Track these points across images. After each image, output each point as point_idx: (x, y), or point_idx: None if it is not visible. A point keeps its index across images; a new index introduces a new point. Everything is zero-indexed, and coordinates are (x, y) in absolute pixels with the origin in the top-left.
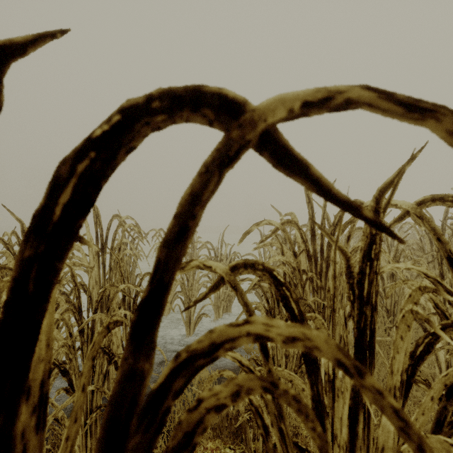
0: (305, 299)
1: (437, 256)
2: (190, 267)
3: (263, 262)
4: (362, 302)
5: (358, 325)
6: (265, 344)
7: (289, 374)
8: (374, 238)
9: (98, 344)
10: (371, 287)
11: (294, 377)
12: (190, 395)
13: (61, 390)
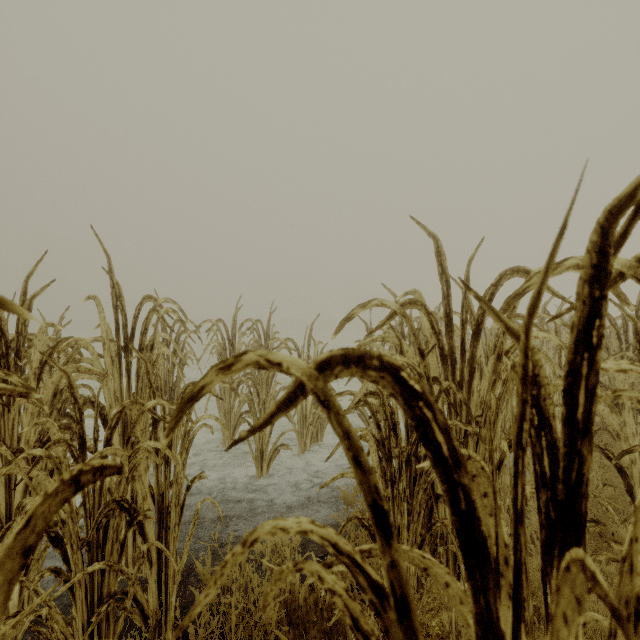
0: None
1: (639, 356)
2: (240, 364)
3: (380, 354)
4: (574, 430)
5: (566, 476)
6: (383, 512)
7: (422, 557)
8: (596, 304)
9: (42, 518)
10: (591, 400)
11: (432, 563)
12: (255, 577)
13: (46, 571)
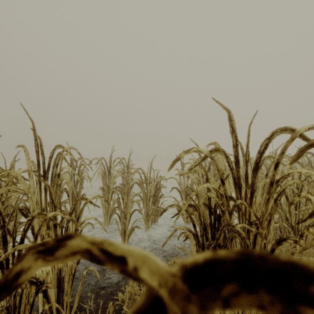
0: (233, 226)
1: None
2: (63, 249)
3: None
4: None
5: None
6: None
7: None
8: None
9: None
10: None
11: None
12: None
13: None
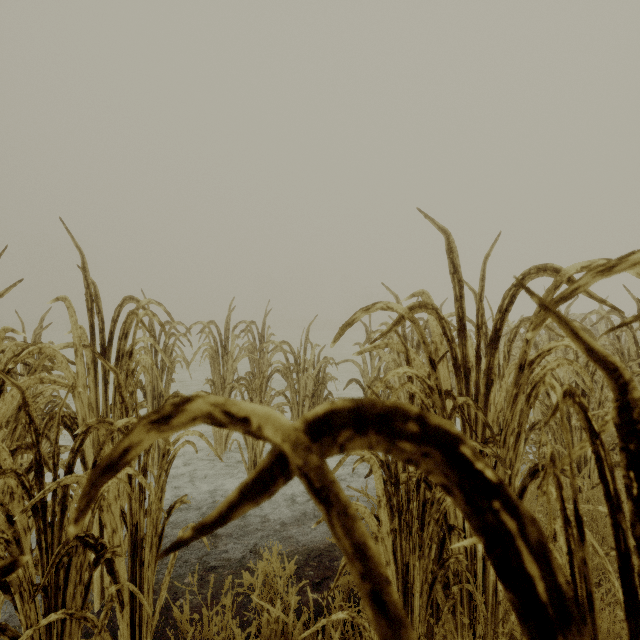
0: None
1: None
2: (183, 416)
3: (420, 411)
4: None
5: None
6: None
7: None
8: None
9: None
10: None
11: None
12: (239, 633)
13: None
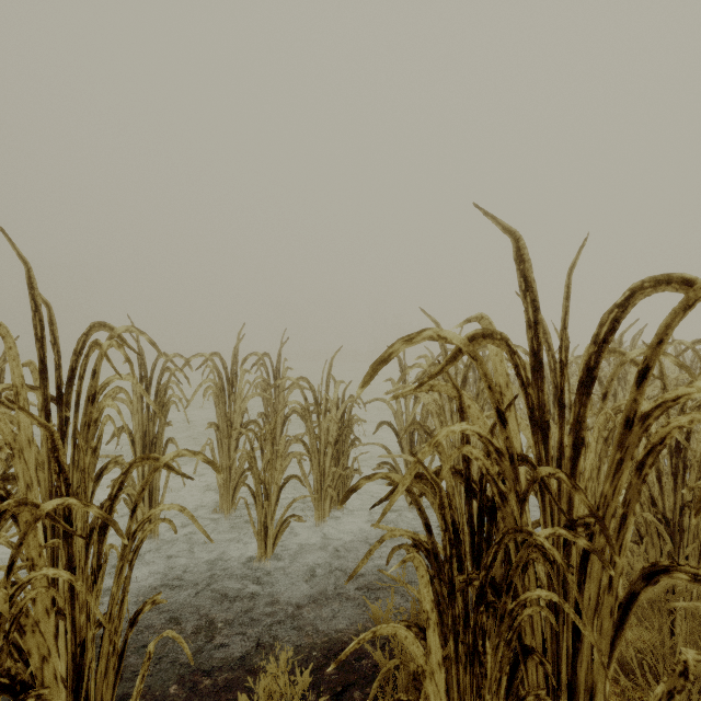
0: (530, 533)
1: None
2: None
3: None
4: None
5: None
6: None
7: None
8: None
9: None
10: None
11: None
12: None
13: None
